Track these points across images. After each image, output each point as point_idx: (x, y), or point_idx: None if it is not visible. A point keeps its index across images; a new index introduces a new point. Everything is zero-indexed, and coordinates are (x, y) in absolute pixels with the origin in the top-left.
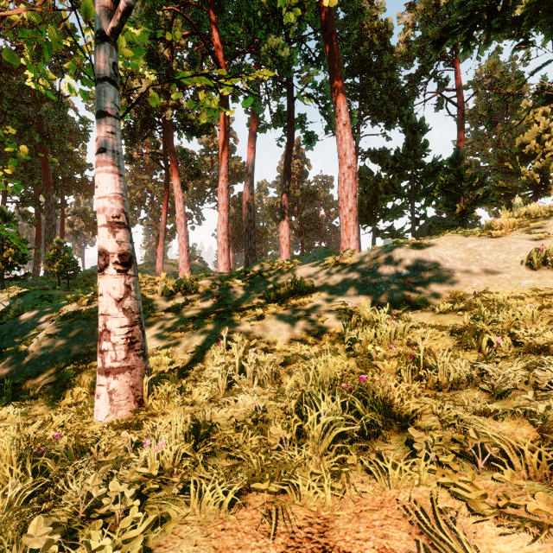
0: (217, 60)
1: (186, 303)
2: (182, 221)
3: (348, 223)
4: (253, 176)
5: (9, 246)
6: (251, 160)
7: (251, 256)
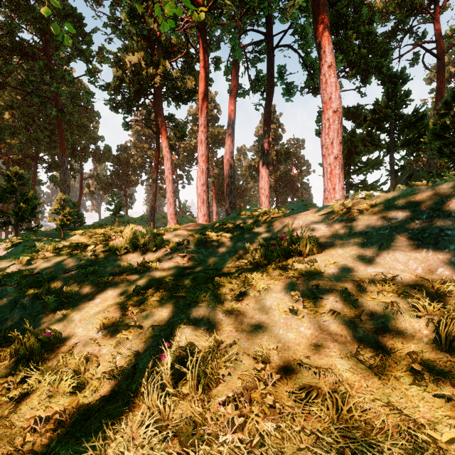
0: (195, 5)
1: (142, 264)
2: (170, 178)
3: (333, 171)
4: (233, 136)
5: (21, 202)
6: (232, 121)
7: (232, 209)
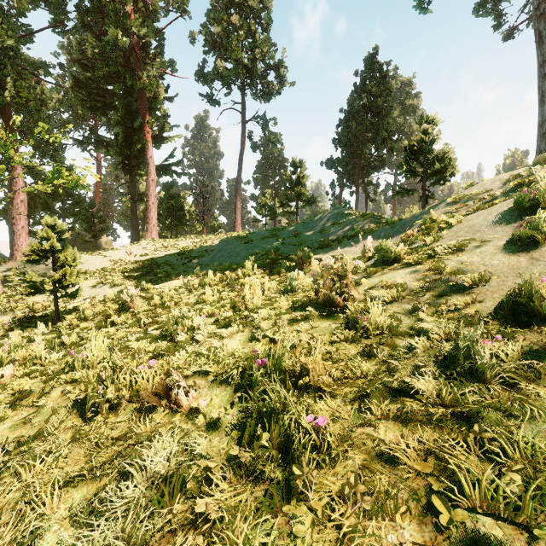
0: None
1: None
2: None
3: (21, 235)
4: None
5: None
6: None
7: None
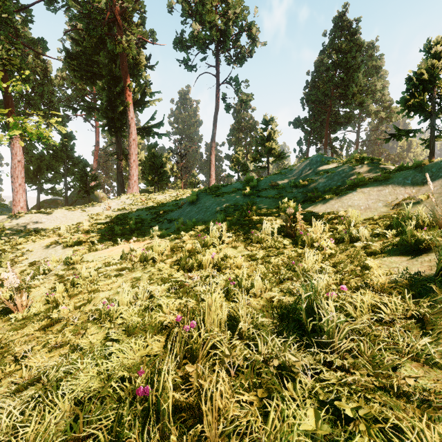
0: None
1: None
2: None
3: (19, 192)
4: None
5: None
6: None
7: None
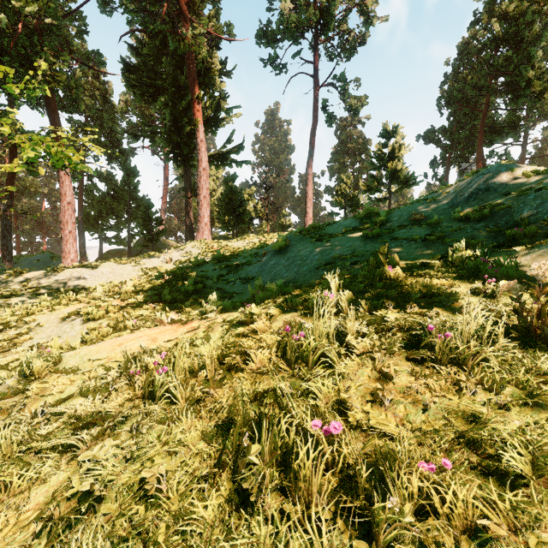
0: None
1: None
2: None
3: (69, 241)
4: None
5: None
6: None
7: None
